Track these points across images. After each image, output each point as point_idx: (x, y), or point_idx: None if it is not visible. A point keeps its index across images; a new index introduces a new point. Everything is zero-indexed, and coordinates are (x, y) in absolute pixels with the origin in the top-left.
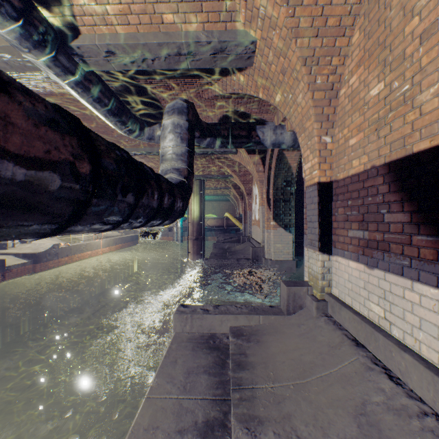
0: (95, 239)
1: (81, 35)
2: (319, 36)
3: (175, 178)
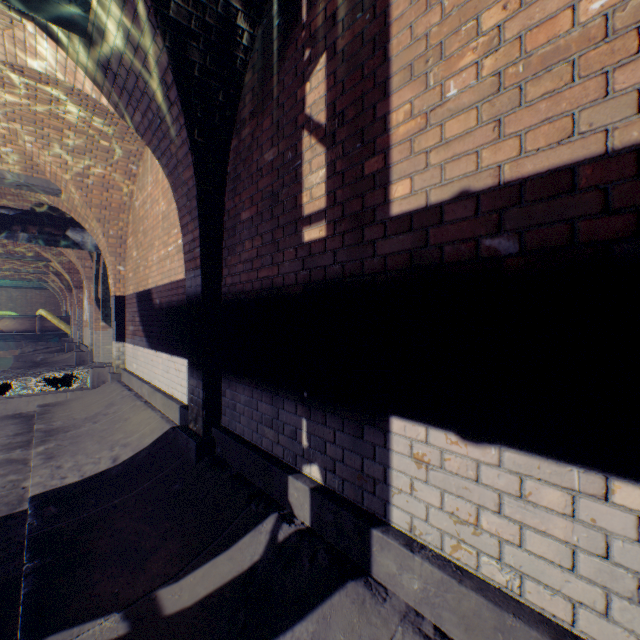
0: None
1: None
2: (108, 210)
3: None
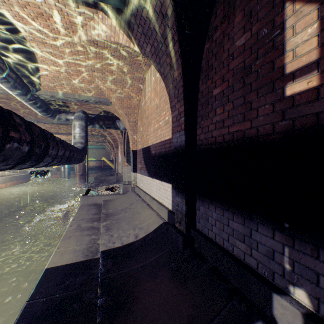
0: None
1: (41, 90)
2: (130, 109)
3: (81, 146)
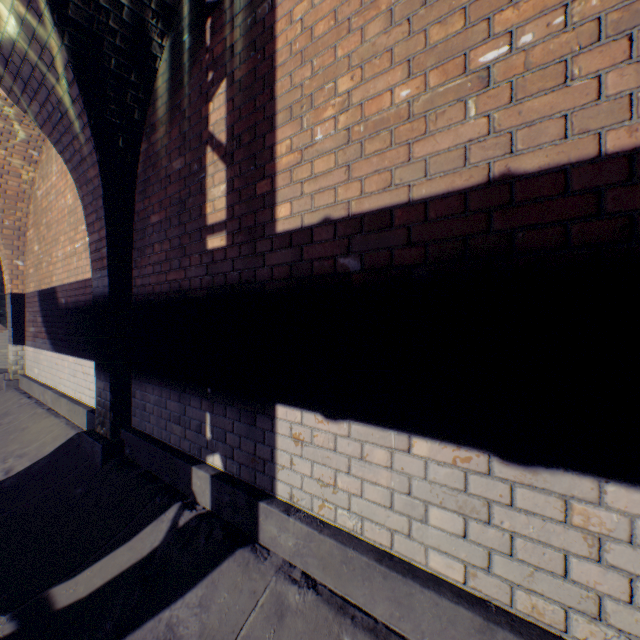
0: None
1: None
2: (3, 197)
3: None
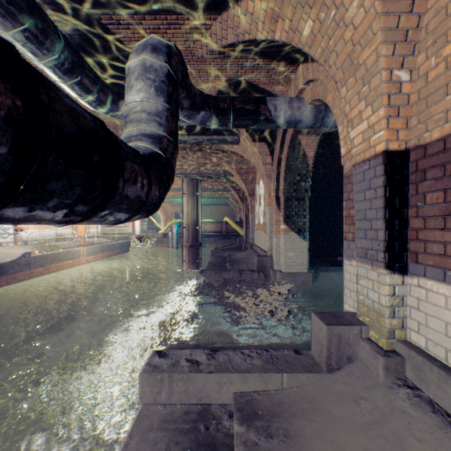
0: (78, 247)
1: None
2: None
3: (145, 148)
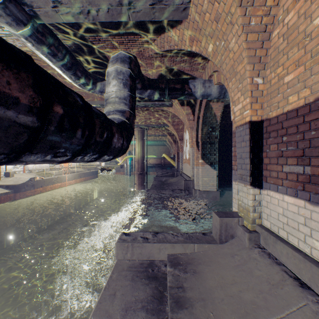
0: (64, 174)
1: None
2: None
3: (118, 118)
